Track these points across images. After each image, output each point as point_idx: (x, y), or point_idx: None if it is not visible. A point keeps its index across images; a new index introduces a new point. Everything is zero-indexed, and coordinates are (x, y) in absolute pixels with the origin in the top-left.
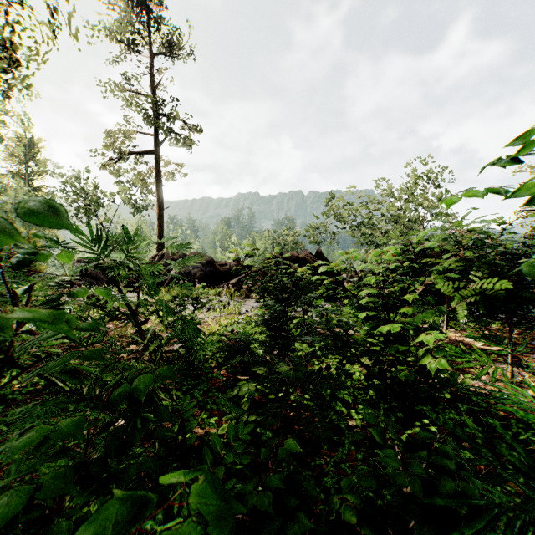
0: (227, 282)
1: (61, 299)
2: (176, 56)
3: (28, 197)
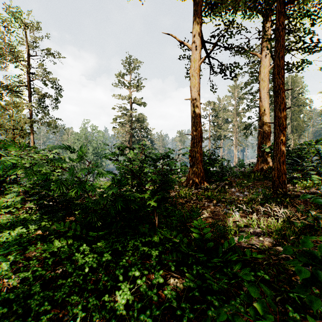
0: None
1: None
2: None
3: None
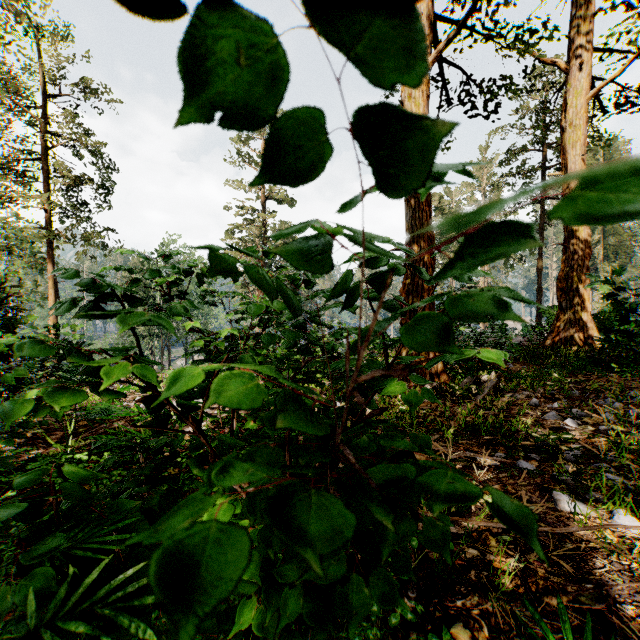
0: None
1: None
2: None
3: None
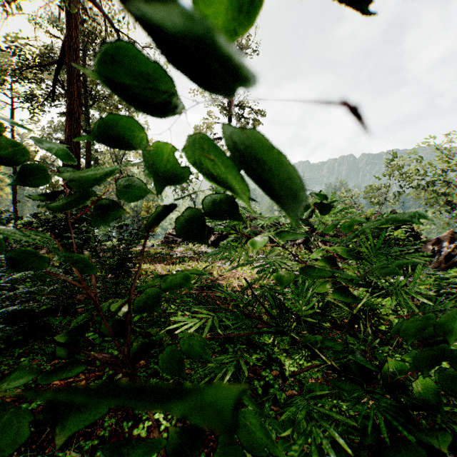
0: (294, 242)
1: (172, 252)
2: (245, 54)
3: (146, 180)
